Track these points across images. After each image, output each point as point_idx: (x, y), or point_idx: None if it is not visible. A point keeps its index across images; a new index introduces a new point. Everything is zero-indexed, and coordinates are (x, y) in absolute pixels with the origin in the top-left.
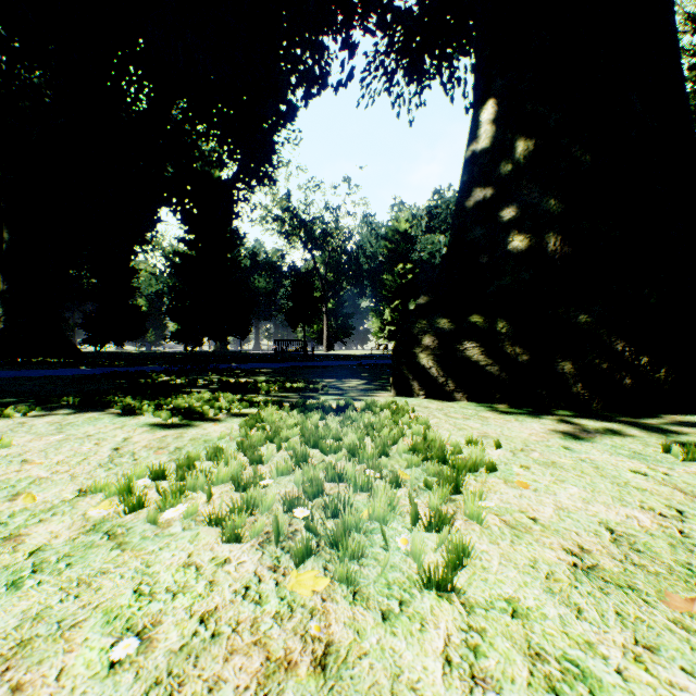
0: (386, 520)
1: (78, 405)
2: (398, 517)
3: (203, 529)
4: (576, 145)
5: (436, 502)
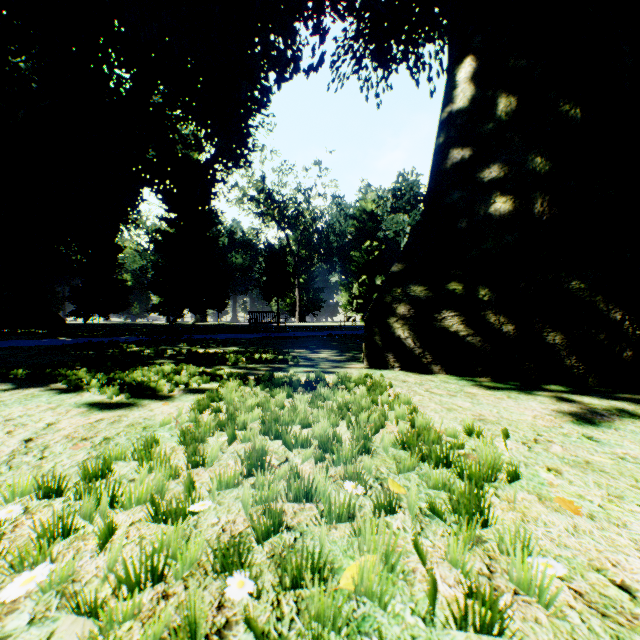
0: (384, 600)
1: (26, 378)
2: (401, 584)
3: (64, 622)
4: (565, 98)
5: (461, 556)
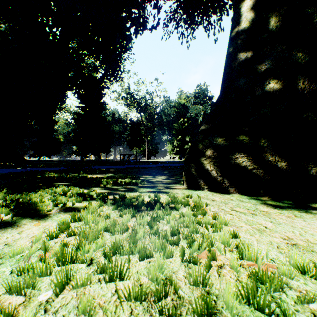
0: None
1: None
2: None
3: None
4: None
5: None
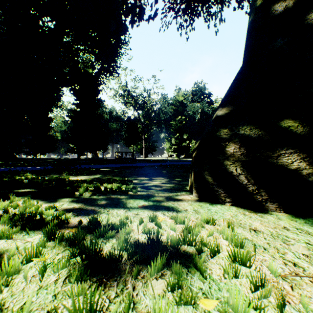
0: None
1: None
2: None
3: None
4: None
5: None
